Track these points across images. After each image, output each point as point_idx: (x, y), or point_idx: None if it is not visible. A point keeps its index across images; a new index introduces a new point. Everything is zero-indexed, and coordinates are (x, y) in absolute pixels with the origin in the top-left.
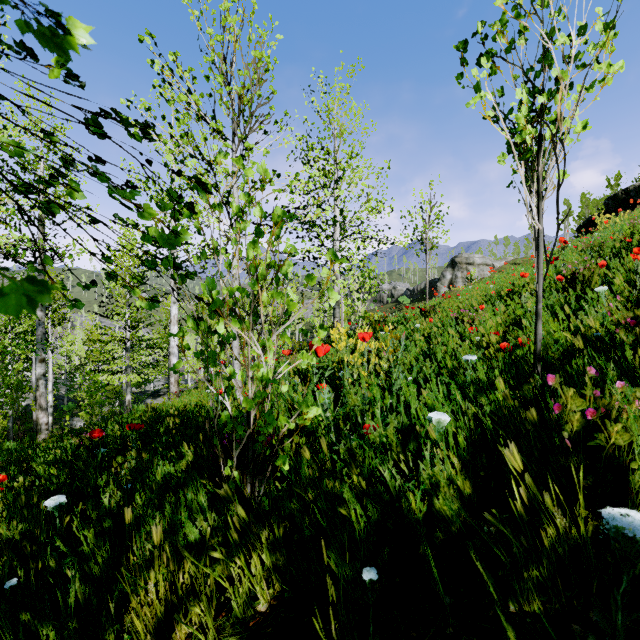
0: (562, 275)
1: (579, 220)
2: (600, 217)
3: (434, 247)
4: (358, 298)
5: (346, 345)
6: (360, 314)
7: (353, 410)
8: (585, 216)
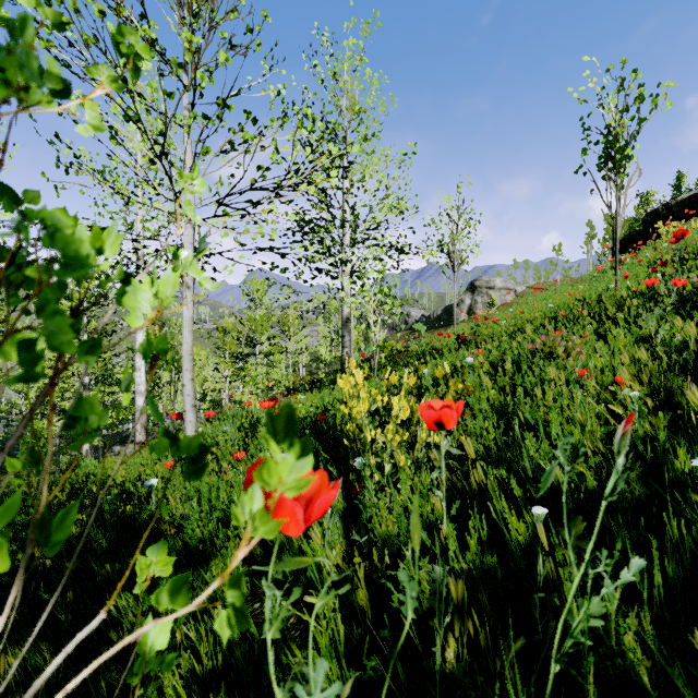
0: (692, 284)
1: (604, 242)
2: (665, 226)
3: (463, 262)
4: (375, 322)
5: (369, 407)
6: (378, 343)
7: (384, 542)
8: (611, 238)
